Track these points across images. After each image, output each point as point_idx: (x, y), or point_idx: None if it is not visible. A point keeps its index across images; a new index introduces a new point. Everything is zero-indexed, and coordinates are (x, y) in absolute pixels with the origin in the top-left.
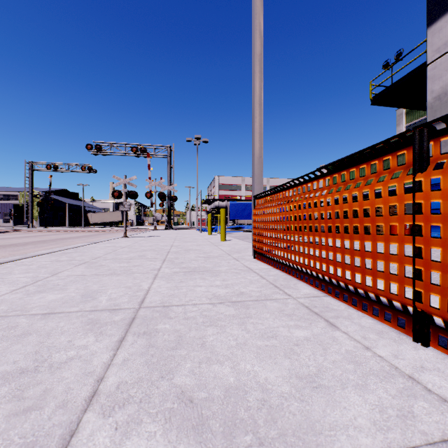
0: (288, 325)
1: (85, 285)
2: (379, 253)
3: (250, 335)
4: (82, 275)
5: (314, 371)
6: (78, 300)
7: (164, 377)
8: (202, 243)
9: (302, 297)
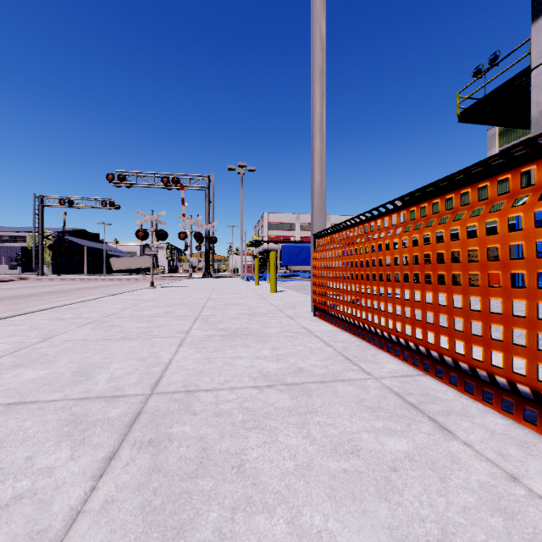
0: (374, 429)
1: (83, 355)
2: (517, 317)
3: (317, 448)
4: (84, 340)
5: (435, 533)
6: (65, 380)
7: None
8: (247, 295)
9: (388, 376)
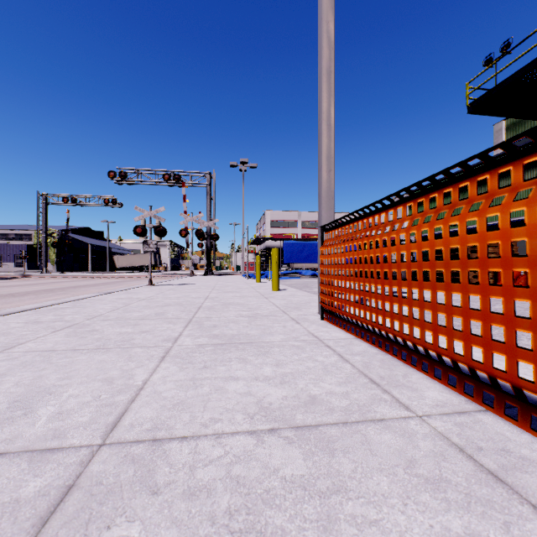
0: (450, 536)
1: (38, 373)
2: None
3: None
4: (50, 350)
5: None
6: None
7: None
8: (248, 293)
9: (435, 413)
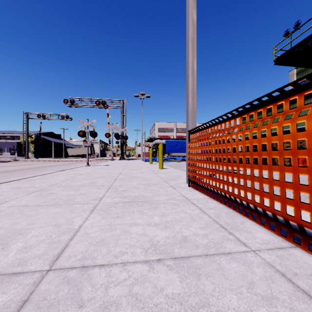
0: None
1: (15, 221)
2: None
3: None
4: (24, 206)
5: None
6: None
7: None
8: (145, 171)
9: (263, 248)
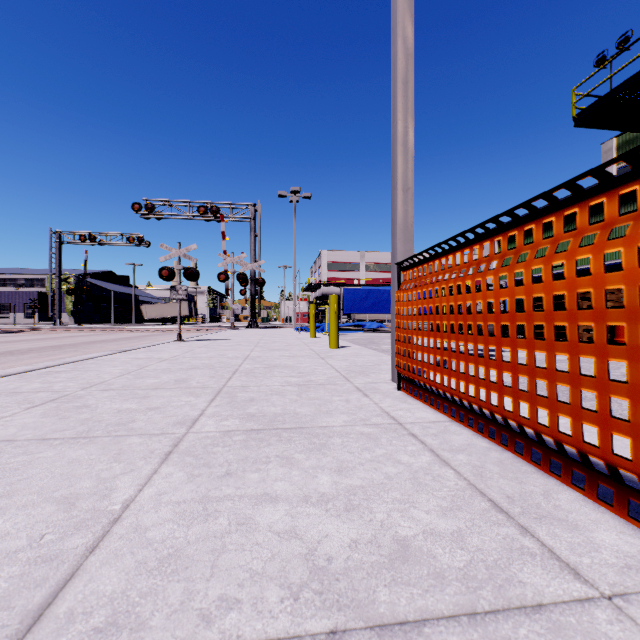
0: None
1: None
2: None
3: None
4: (7, 440)
5: None
6: None
7: None
8: (299, 352)
9: (634, 589)
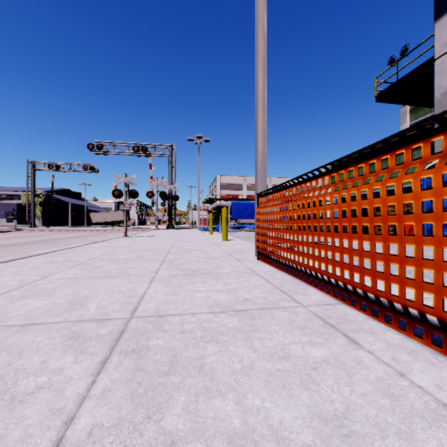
0: (301, 342)
1: (75, 289)
2: (409, 257)
3: (258, 355)
4: (75, 278)
5: (341, 409)
6: (63, 308)
7: (150, 418)
8: (203, 243)
9: (314, 304)
